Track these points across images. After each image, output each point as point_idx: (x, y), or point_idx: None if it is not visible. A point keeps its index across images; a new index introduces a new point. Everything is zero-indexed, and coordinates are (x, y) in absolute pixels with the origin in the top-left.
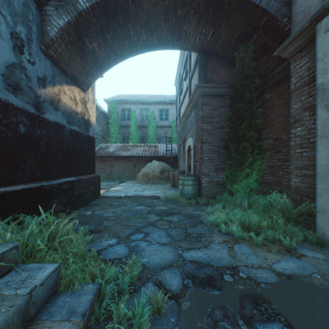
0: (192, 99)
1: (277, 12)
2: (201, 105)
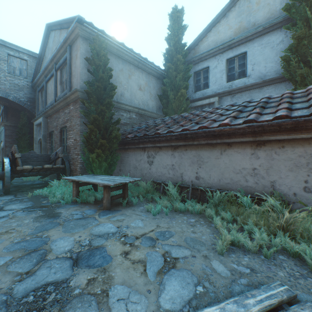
0: (2, 124)
1: (31, 110)
2: (6, 130)
